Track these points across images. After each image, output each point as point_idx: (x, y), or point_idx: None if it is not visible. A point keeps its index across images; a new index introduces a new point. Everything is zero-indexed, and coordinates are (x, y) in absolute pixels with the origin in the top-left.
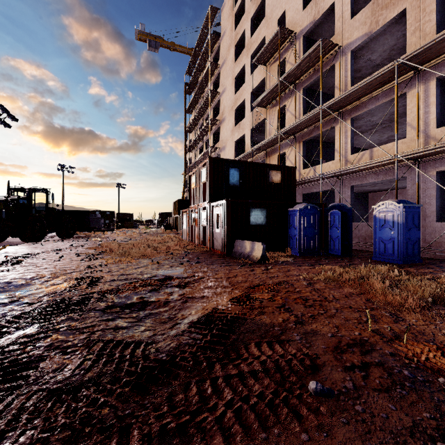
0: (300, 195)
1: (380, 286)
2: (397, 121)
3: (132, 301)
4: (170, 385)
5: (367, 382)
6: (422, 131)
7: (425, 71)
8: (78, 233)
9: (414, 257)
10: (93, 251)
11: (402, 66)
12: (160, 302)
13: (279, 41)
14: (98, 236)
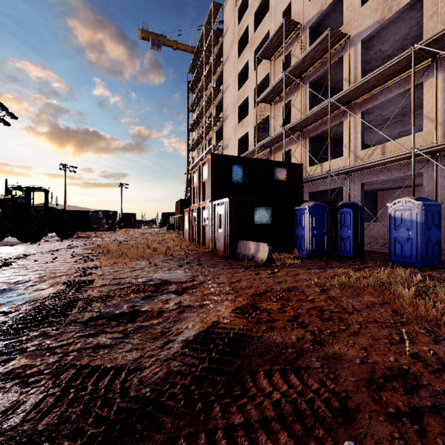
0: (306, 193)
1: (409, 296)
2: (414, 112)
3: (121, 310)
4: (150, 441)
5: (426, 444)
6: (440, 123)
7: (444, 58)
8: (80, 233)
9: (434, 260)
10: (90, 252)
11: (419, 53)
12: (153, 312)
13: (284, 33)
14: (98, 236)
